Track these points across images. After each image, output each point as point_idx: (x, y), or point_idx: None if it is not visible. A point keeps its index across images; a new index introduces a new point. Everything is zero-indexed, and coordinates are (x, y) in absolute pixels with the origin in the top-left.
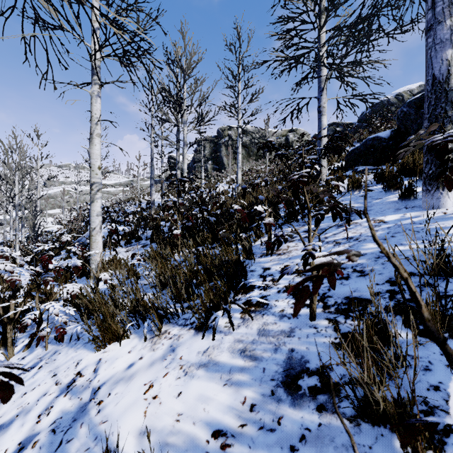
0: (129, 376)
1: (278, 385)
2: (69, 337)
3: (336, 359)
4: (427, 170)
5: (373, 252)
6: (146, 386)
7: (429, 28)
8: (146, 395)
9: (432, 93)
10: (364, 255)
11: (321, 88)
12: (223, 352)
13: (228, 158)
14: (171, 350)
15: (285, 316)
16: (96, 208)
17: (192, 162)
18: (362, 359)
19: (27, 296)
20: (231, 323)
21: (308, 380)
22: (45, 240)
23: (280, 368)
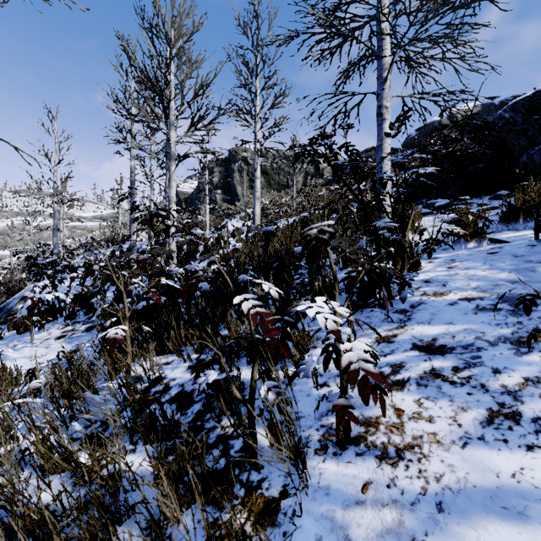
0: None
1: None
2: None
3: None
4: None
5: None
6: None
7: None
8: None
9: None
10: None
11: (383, 78)
12: None
13: (242, 187)
14: None
15: None
16: None
17: (196, 191)
18: None
19: None
20: None
21: None
22: None
23: None
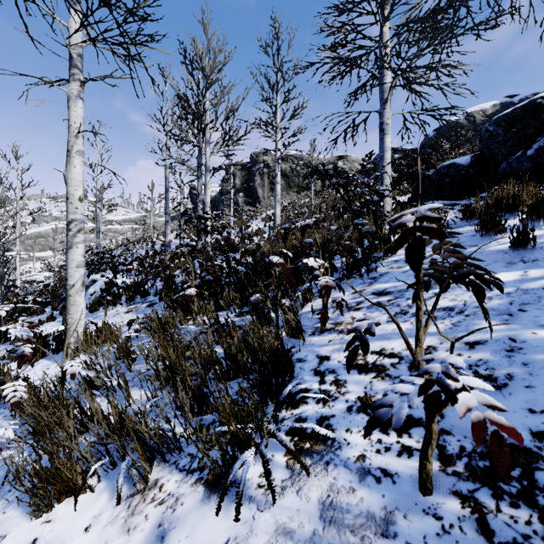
0: None
1: None
2: (4, 474)
3: None
4: None
5: (498, 338)
6: None
7: None
8: None
9: None
10: (484, 343)
11: (384, 100)
12: None
13: (263, 190)
14: (158, 538)
15: (369, 474)
16: (76, 256)
17: (219, 194)
18: None
19: None
20: (270, 486)
21: None
22: (23, 294)
23: None
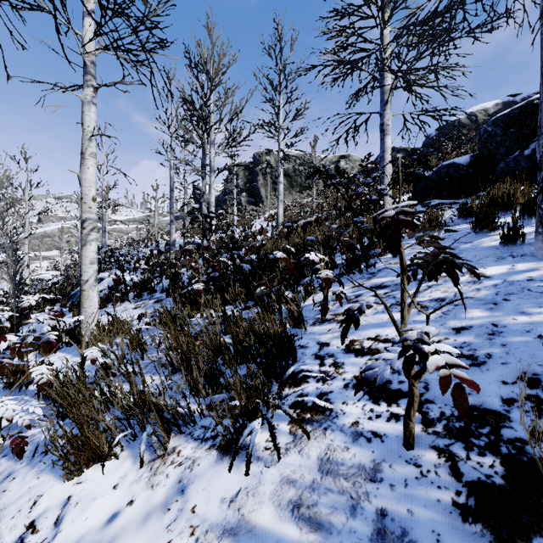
0: (107, 542)
1: None
2: (33, 448)
3: None
4: None
5: (482, 324)
6: None
7: None
8: None
9: None
10: (470, 328)
11: (385, 101)
12: (263, 503)
13: (266, 190)
14: (179, 491)
15: (362, 436)
16: (89, 253)
17: (222, 194)
18: None
19: None
20: (276, 446)
21: None
22: (33, 291)
23: None
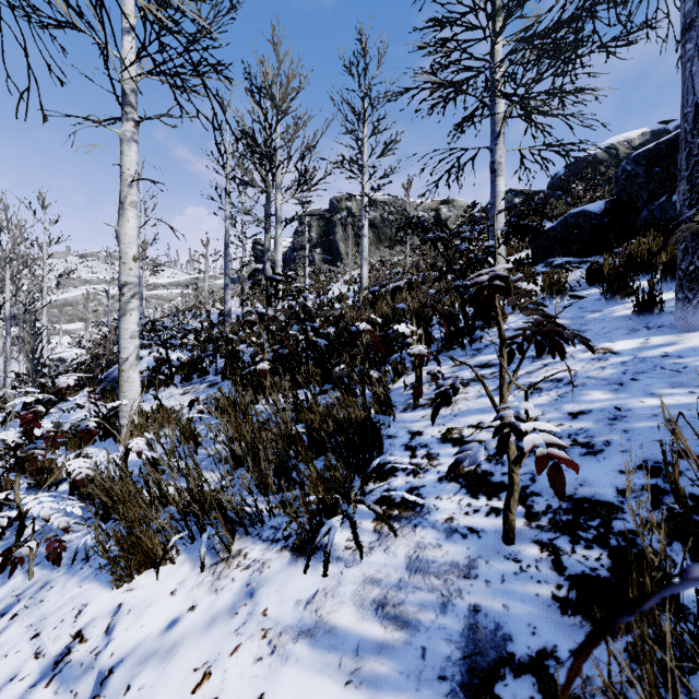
0: (168, 649)
1: (454, 692)
2: (71, 555)
3: (567, 638)
4: (685, 266)
5: (603, 408)
6: (198, 673)
7: (689, 26)
8: (197, 696)
9: (693, 136)
10: (588, 413)
11: (496, 133)
12: (343, 604)
13: (346, 245)
14: (248, 594)
15: (456, 532)
16: (130, 325)
17: (290, 250)
18: (641, 667)
19: (13, 471)
20: (358, 543)
21: (516, 685)
22: (54, 374)
23: (456, 650)
